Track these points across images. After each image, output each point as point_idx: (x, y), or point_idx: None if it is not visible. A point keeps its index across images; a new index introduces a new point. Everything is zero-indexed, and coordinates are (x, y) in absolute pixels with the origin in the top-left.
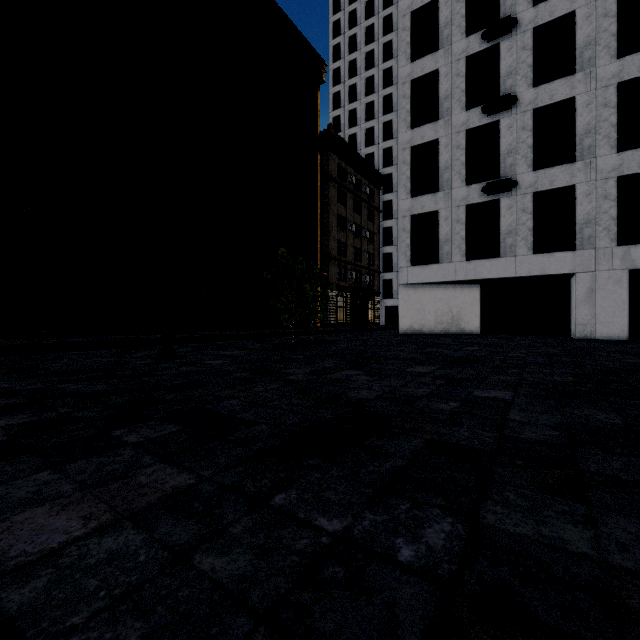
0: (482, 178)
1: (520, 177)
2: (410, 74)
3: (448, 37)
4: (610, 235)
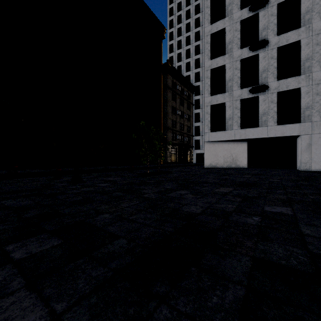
0: (249, 85)
1: (270, 84)
2: (210, 31)
3: (231, 10)
4: (320, 114)
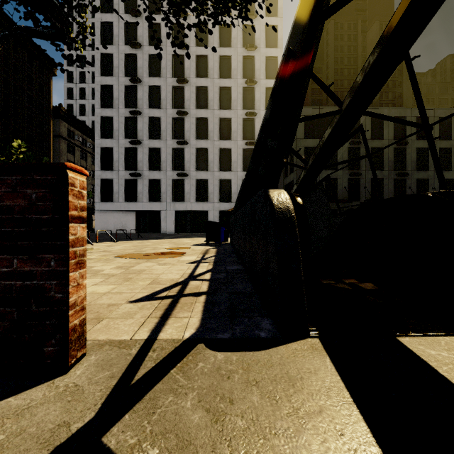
0: (132, 169)
1: (144, 172)
2: (101, 113)
3: (117, 105)
4: (170, 198)
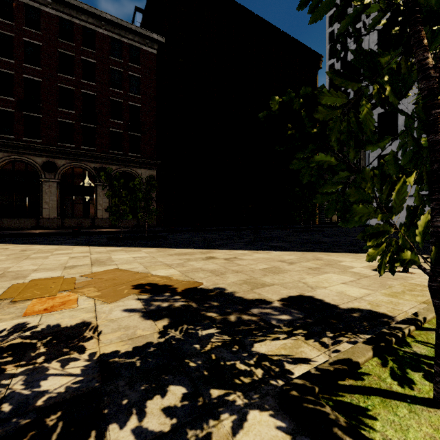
0: None
1: None
2: None
3: None
4: None
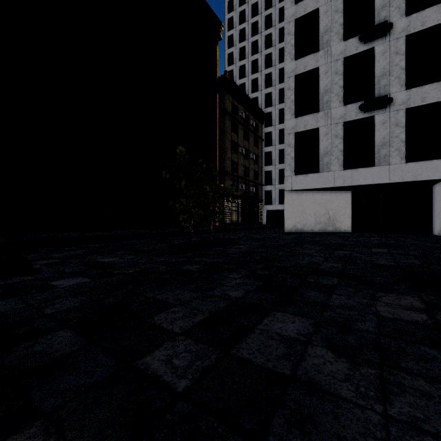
0: (358, 99)
1: (393, 96)
2: (294, 14)
3: None
4: None
